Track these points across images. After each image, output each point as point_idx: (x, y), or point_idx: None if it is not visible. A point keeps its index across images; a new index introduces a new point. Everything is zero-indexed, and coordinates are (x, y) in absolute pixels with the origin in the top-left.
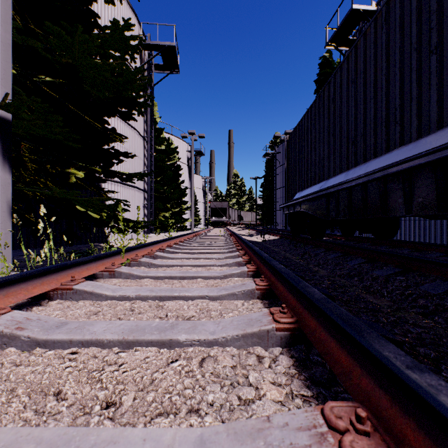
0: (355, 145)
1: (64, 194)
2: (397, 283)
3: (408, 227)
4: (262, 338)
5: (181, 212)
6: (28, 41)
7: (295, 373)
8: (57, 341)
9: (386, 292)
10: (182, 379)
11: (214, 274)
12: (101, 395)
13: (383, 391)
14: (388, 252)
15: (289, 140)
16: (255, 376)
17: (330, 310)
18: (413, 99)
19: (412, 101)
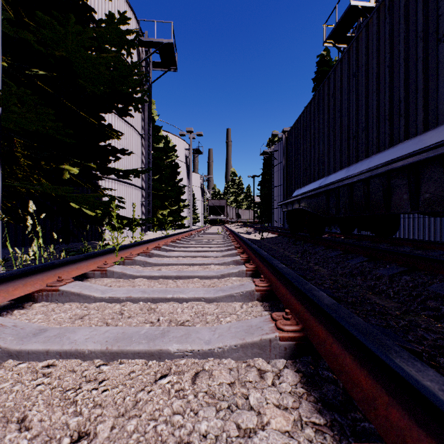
0: (357, 140)
1: (55, 190)
2: (403, 283)
3: (407, 225)
4: (263, 348)
5: (179, 210)
6: (20, 33)
7: (302, 393)
8: (32, 351)
9: (392, 292)
10: (171, 401)
11: (211, 274)
12: (72, 422)
13: (424, 432)
14: (391, 250)
15: (287, 137)
16: (256, 397)
17: (344, 319)
18: (419, 90)
19: (418, 92)
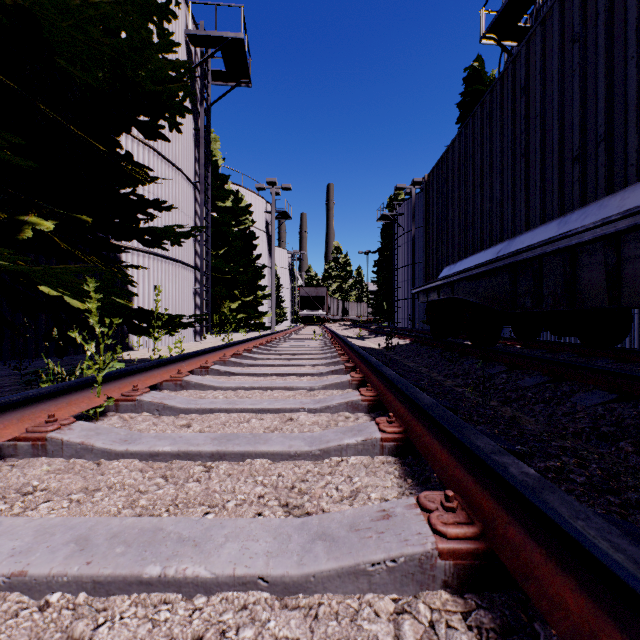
0: (583, 163)
1: None
2: None
3: None
4: None
5: (256, 302)
6: None
7: None
8: None
9: None
10: None
11: (297, 447)
12: None
13: None
14: None
15: (428, 181)
16: None
17: None
18: None
19: None
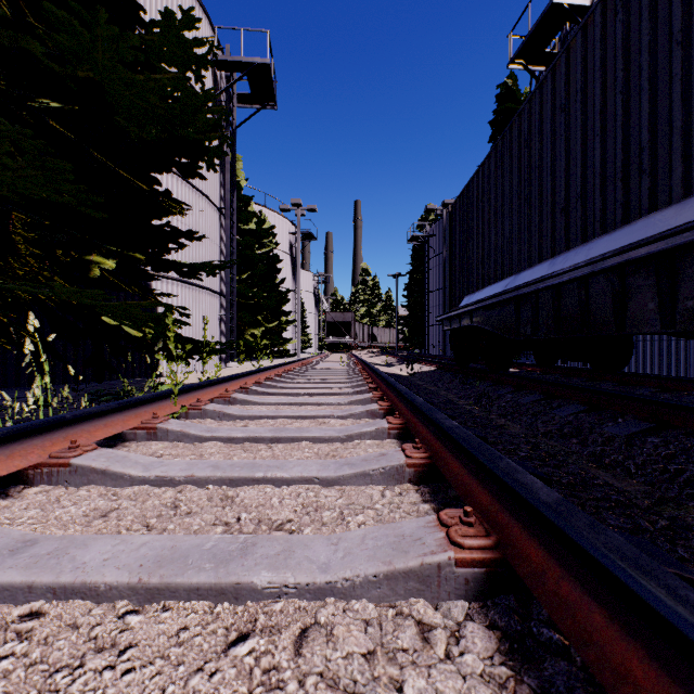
0: (567, 214)
1: (75, 295)
2: (650, 449)
3: (642, 352)
4: (426, 581)
5: (280, 328)
6: (19, 40)
7: (506, 677)
8: (2, 587)
9: (634, 466)
10: None
11: (330, 434)
12: None
13: None
14: (625, 394)
15: (452, 212)
16: (418, 689)
17: (586, 537)
18: (675, 129)
19: (674, 133)
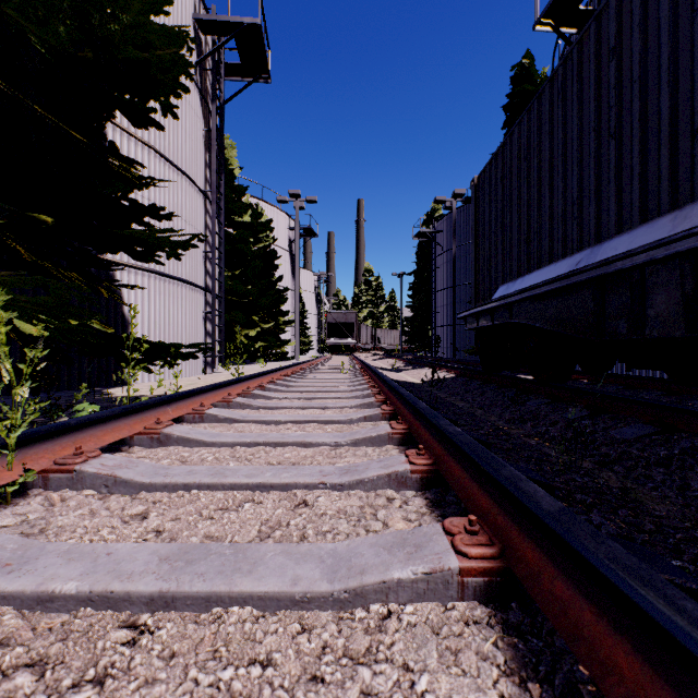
0: None
1: None
2: None
3: None
4: None
5: (278, 329)
6: None
7: None
8: None
9: None
10: None
11: (307, 584)
12: None
13: None
14: None
15: (478, 184)
16: None
17: None
18: None
19: None
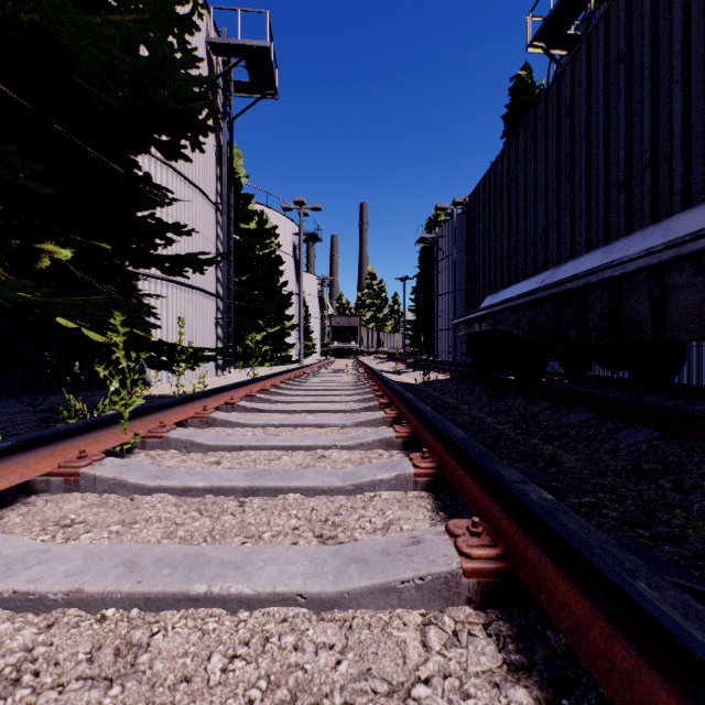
0: (628, 189)
1: None
2: None
3: None
4: None
5: (283, 333)
6: None
7: None
8: None
9: None
10: None
11: (330, 482)
12: None
13: None
14: None
15: (470, 203)
16: None
17: None
18: None
19: None
